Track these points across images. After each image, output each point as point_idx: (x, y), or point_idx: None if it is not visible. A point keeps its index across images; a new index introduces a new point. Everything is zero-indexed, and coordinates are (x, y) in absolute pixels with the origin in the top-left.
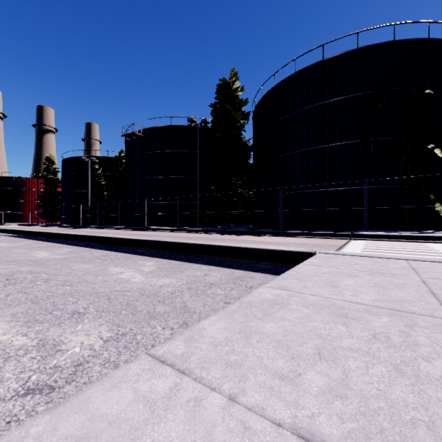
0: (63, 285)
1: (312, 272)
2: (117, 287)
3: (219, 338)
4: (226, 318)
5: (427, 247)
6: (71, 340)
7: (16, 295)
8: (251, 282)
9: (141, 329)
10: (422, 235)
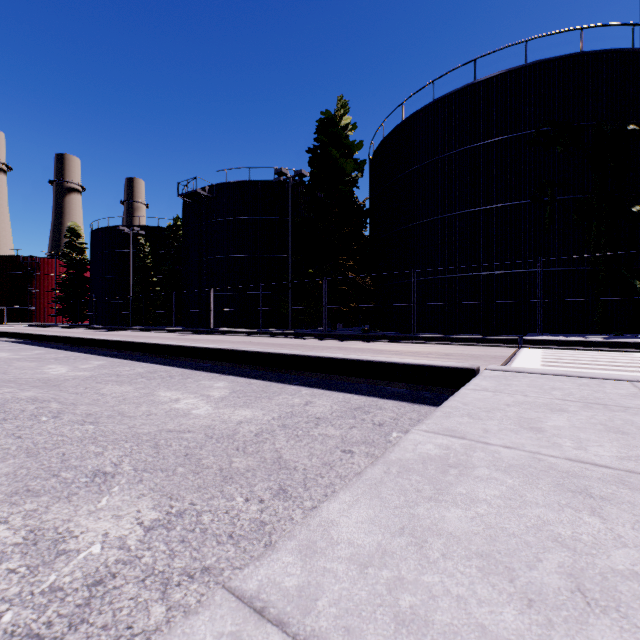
0: (82, 423)
1: (488, 403)
2: (169, 424)
3: (366, 545)
4: (369, 498)
5: (639, 359)
6: (86, 530)
7: (3, 442)
8: (379, 415)
9: (209, 501)
10: (628, 342)
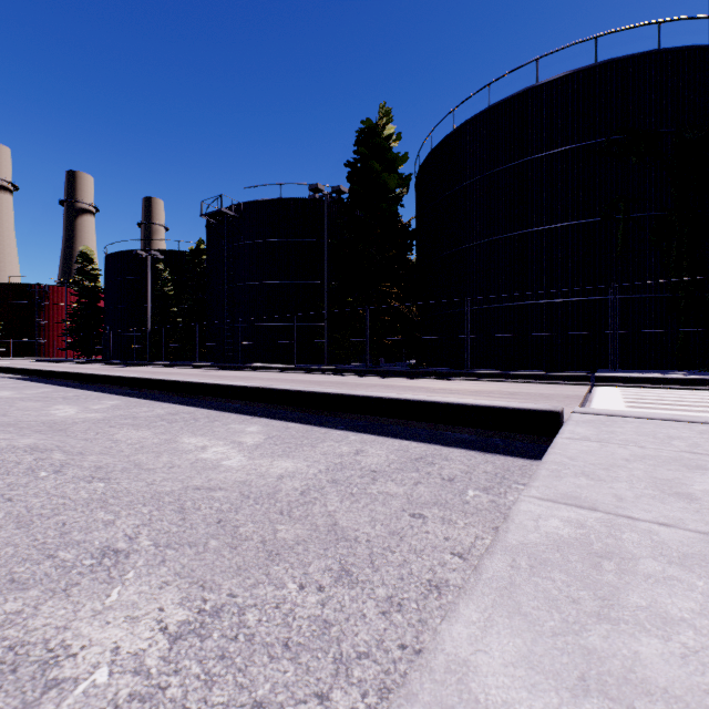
0: (90, 479)
1: (600, 457)
2: (196, 479)
3: None
4: (506, 615)
5: None
6: (89, 644)
7: None
8: (446, 467)
9: (253, 590)
10: None
